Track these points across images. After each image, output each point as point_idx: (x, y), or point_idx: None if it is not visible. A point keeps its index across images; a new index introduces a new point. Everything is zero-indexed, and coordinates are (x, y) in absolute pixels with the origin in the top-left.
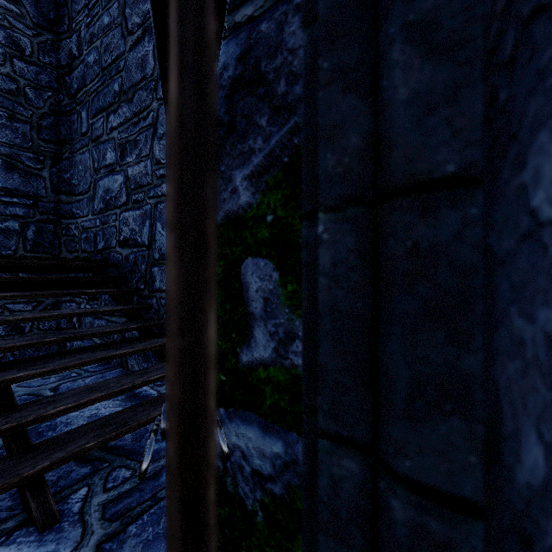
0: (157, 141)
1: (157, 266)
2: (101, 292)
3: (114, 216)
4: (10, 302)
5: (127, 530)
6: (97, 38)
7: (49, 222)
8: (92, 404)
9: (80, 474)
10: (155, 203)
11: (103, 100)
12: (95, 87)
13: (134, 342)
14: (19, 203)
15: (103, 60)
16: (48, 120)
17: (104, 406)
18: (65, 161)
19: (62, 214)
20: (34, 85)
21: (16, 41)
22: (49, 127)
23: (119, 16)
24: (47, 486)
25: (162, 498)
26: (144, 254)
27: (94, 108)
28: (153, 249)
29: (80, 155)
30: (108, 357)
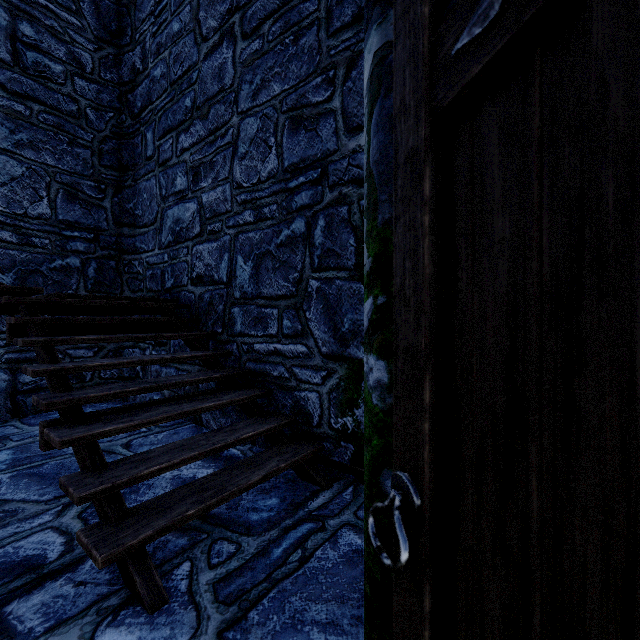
0: (238, 162)
1: (238, 307)
2: (177, 336)
3: (185, 250)
4: (71, 347)
5: (248, 616)
6: (164, 48)
7: (111, 259)
8: (185, 464)
9: (178, 546)
10: (236, 233)
11: (173, 118)
12: (162, 104)
13: (218, 394)
14: (80, 238)
15: (173, 73)
16: (110, 144)
17: (186, 467)
18: (127, 190)
19: (124, 249)
20: (96, 106)
21: (77, 57)
22: (111, 151)
23: (191, 21)
24: (149, 559)
25: (279, 579)
26: (222, 293)
27: (161, 128)
28: (232, 287)
29: (145, 182)
30: (195, 410)
